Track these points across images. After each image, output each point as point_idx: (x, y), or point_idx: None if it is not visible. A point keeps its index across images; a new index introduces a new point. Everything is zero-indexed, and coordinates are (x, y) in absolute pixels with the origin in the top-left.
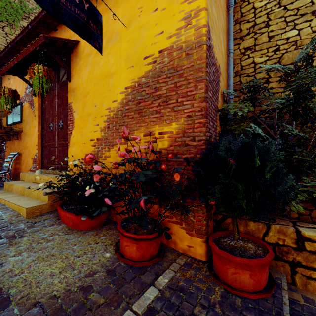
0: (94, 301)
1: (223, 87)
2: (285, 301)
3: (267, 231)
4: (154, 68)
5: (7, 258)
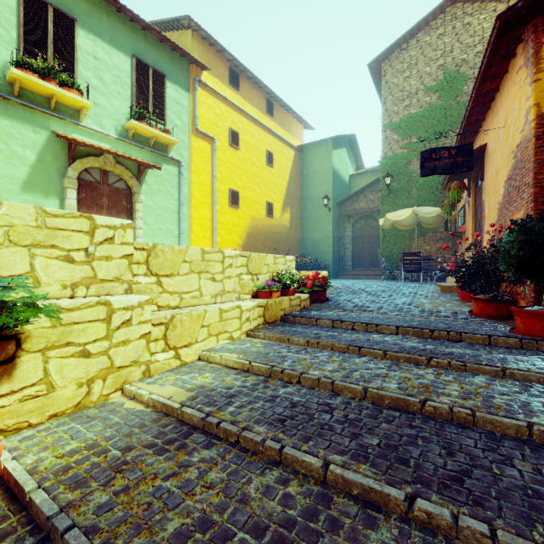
0: (437, 314)
1: None
2: (539, 341)
3: None
4: (514, 162)
5: (419, 299)
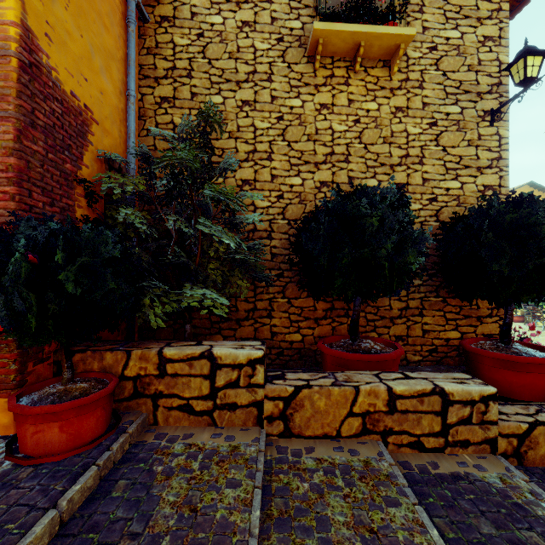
0: None
1: (108, 145)
2: (113, 447)
3: (128, 361)
4: None
5: None
